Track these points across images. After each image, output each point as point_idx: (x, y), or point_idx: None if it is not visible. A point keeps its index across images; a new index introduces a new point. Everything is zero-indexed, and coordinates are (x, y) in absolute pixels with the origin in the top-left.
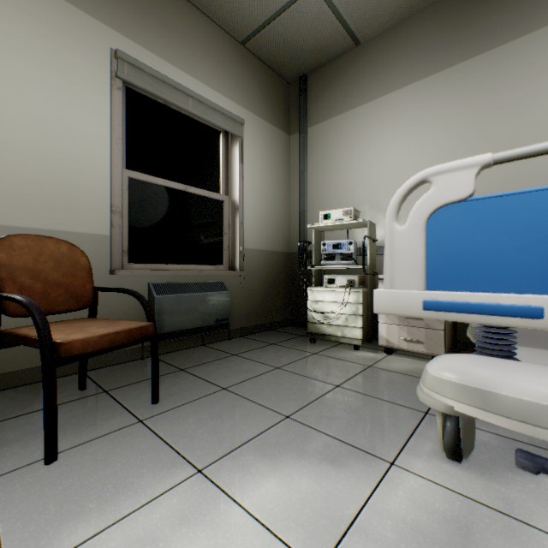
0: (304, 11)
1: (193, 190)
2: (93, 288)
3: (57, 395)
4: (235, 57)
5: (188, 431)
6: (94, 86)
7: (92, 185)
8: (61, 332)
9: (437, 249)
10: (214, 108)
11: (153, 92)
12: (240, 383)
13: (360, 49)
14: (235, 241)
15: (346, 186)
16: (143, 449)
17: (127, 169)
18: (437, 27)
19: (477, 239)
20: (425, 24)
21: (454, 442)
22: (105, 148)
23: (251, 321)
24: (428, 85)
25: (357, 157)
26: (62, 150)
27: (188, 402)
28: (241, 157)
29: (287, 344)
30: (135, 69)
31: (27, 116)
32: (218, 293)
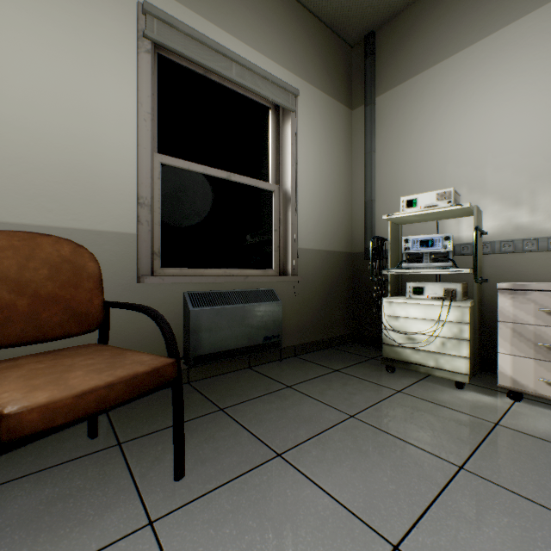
0: None
1: (238, 178)
2: (103, 304)
3: (59, 445)
4: (287, 15)
5: None
6: (117, 49)
7: (115, 171)
8: (24, 383)
9: None
10: (262, 75)
11: (189, 55)
12: (300, 444)
13: None
14: (286, 239)
15: (431, 164)
16: None
17: (159, 153)
18: None
19: None
20: None
21: None
22: (131, 126)
23: (306, 337)
24: None
25: (448, 124)
26: (78, 128)
27: (226, 483)
28: (295, 137)
29: (355, 372)
30: (167, 27)
31: (35, 86)
32: (267, 304)
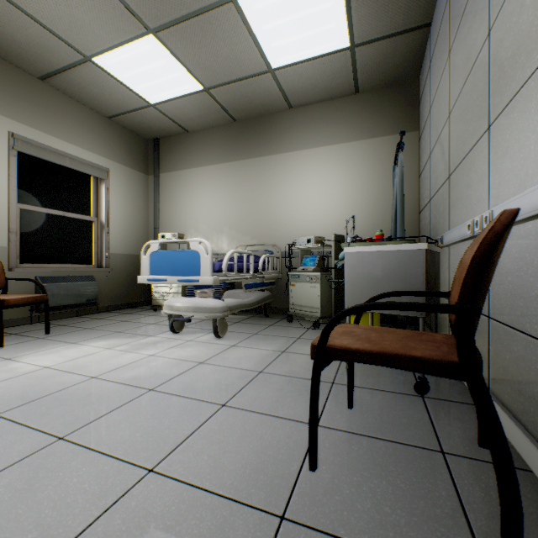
0: (149, 113)
1: (70, 215)
2: (6, 279)
3: None
4: (102, 127)
5: (68, 338)
6: None
7: None
8: None
9: (153, 264)
10: (86, 163)
11: (40, 156)
12: (99, 326)
13: (190, 135)
14: (103, 248)
15: (182, 216)
16: (46, 342)
17: (18, 202)
18: (225, 139)
19: (160, 262)
20: (220, 134)
21: (171, 325)
22: (5, 193)
23: (116, 302)
24: (221, 168)
25: (188, 199)
26: None
27: (67, 333)
28: (108, 193)
29: (138, 313)
30: (27, 143)
31: None
32: (89, 282)
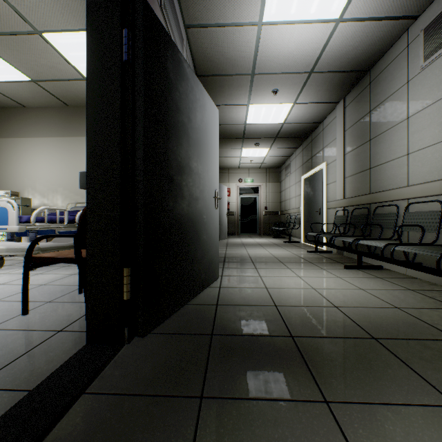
0: None
1: None
2: None
3: None
4: None
5: None
6: None
7: None
8: None
9: None
10: None
11: None
12: None
13: (27, 109)
14: None
15: (20, 176)
16: None
17: None
18: (60, 118)
19: None
20: (55, 114)
21: None
22: None
23: None
24: (57, 141)
25: (26, 163)
26: None
27: None
28: None
29: None
30: None
31: None
32: None
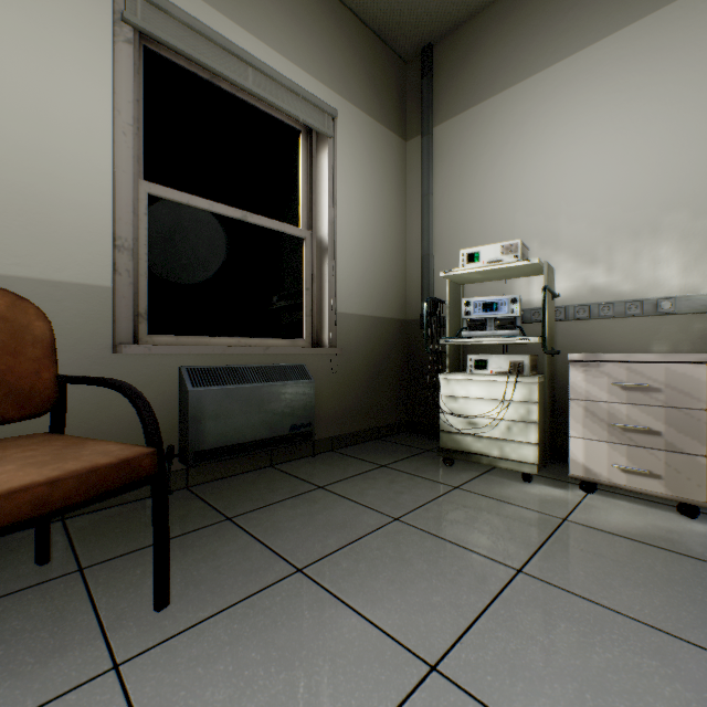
0: None
1: (257, 219)
2: (57, 378)
3: None
4: (322, 13)
5: None
6: (84, 34)
7: (81, 201)
8: None
9: None
10: (289, 87)
11: (187, 51)
12: (329, 555)
13: None
14: (322, 300)
15: (498, 212)
16: None
17: (147, 181)
18: None
19: None
20: None
21: None
22: (104, 140)
23: (347, 426)
24: (651, 27)
25: (518, 163)
26: (23, 138)
27: (225, 609)
28: (332, 170)
29: (406, 467)
30: (156, 11)
31: None
32: (295, 383)
